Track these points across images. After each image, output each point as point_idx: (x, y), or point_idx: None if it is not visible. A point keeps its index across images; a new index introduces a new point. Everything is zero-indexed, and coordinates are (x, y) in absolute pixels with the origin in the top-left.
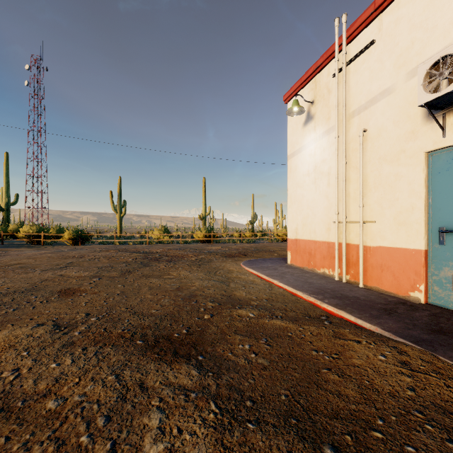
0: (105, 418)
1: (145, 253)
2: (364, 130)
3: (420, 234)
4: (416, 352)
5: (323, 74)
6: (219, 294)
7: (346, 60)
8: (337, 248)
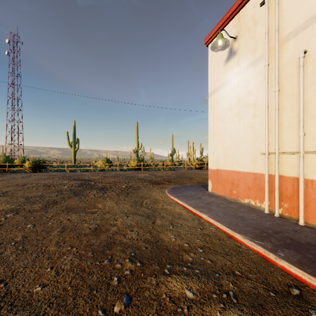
0: None
1: (83, 180)
2: (305, 51)
3: None
4: None
5: (247, 7)
6: (143, 239)
7: None
8: (267, 179)
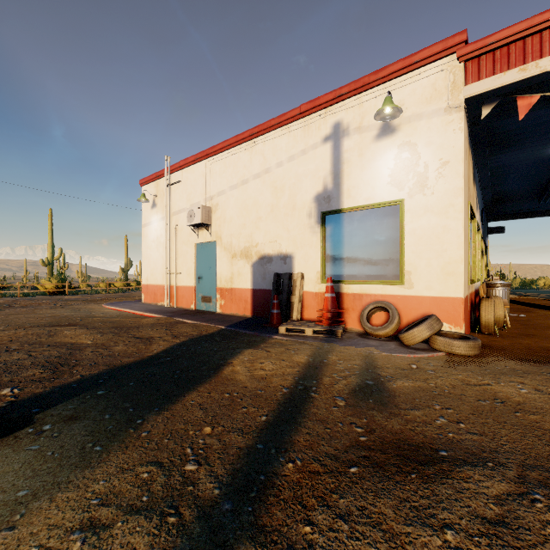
0: (48, 333)
1: None
2: (177, 225)
3: (193, 279)
4: (165, 317)
5: (161, 182)
6: (85, 316)
7: (171, 182)
8: (166, 288)
